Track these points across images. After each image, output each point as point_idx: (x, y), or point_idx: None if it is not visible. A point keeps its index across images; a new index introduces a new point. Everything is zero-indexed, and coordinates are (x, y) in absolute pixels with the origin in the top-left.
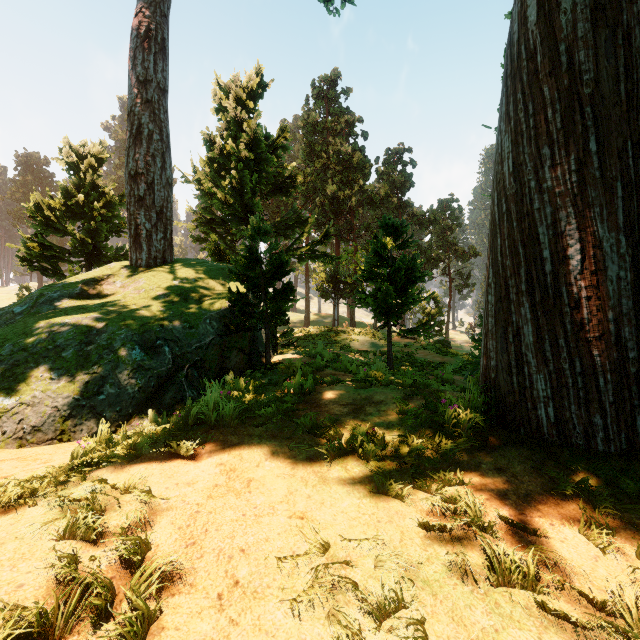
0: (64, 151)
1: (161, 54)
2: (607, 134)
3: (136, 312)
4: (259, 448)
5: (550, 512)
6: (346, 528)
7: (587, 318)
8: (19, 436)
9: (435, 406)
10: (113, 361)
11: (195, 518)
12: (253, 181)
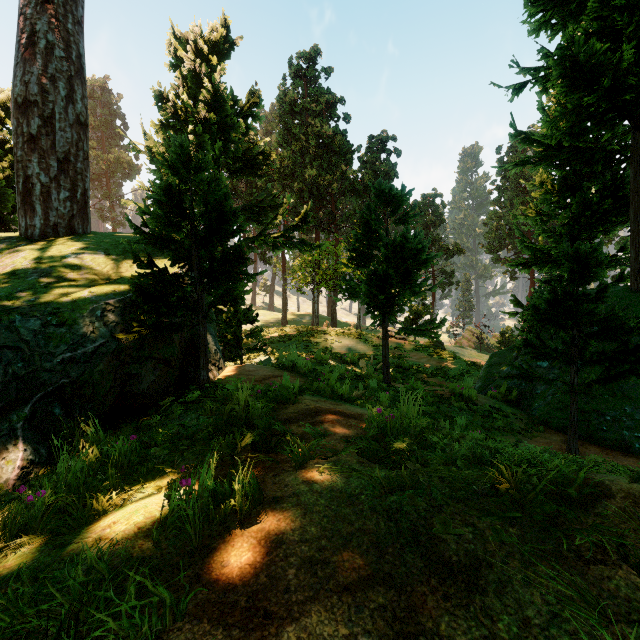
0: None
1: None
2: None
3: None
4: None
5: None
6: None
7: None
8: None
9: None
10: None
11: None
12: (216, 150)
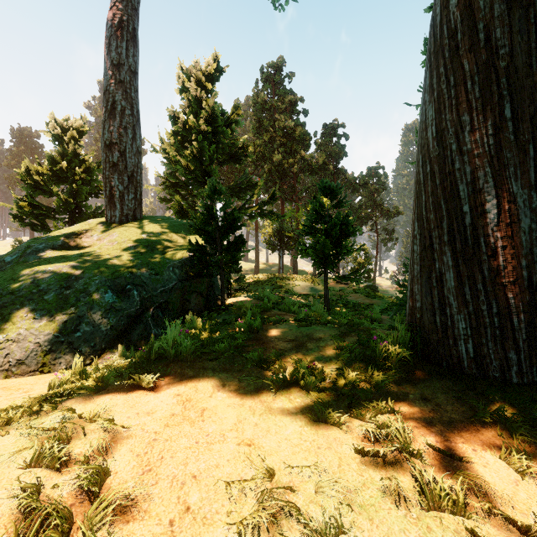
0: (50, 125)
1: (132, 41)
2: (520, 102)
3: (109, 261)
4: (212, 380)
5: (472, 438)
6: (289, 454)
7: (503, 265)
8: (5, 368)
9: (367, 342)
10: (88, 303)
11: (152, 446)
12: (211, 151)
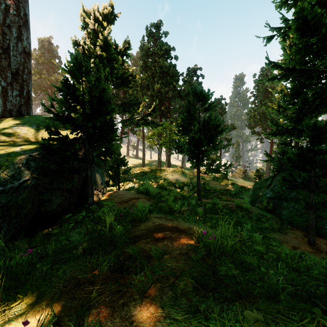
0: None
1: None
2: None
3: None
4: None
5: None
6: None
7: None
8: None
9: None
10: None
11: None
12: (106, 72)
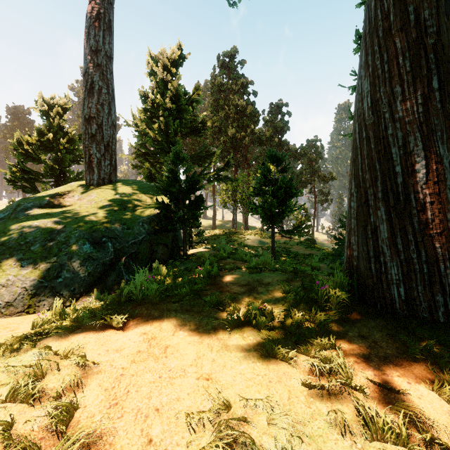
0: (38, 102)
1: (108, 31)
2: (446, 75)
3: (88, 217)
4: (175, 320)
5: (406, 372)
6: (243, 388)
7: (431, 218)
8: None
9: (310, 287)
10: (69, 253)
11: (119, 380)
12: (175, 125)
